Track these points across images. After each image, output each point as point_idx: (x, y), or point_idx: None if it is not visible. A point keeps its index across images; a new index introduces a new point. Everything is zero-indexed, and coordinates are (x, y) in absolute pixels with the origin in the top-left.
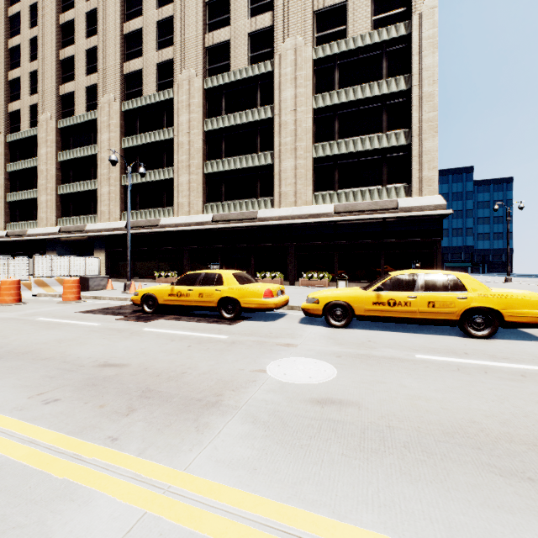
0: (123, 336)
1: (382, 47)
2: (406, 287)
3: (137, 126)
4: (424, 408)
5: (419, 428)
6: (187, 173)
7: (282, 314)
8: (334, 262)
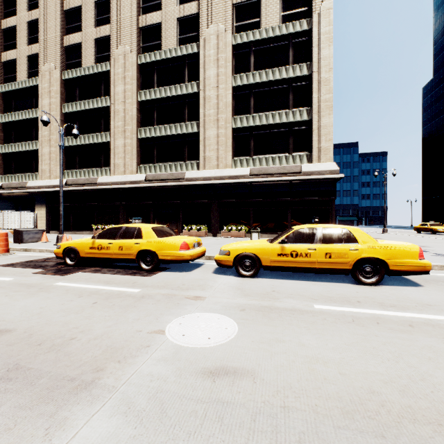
0: (28, 293)
1: (289, 38)
2: (306, 240)
3: (76, 94)
4: (322, 374)
5: (316, 407)
6: (122, 137)
7: (199, 264)
8: (250, 217)
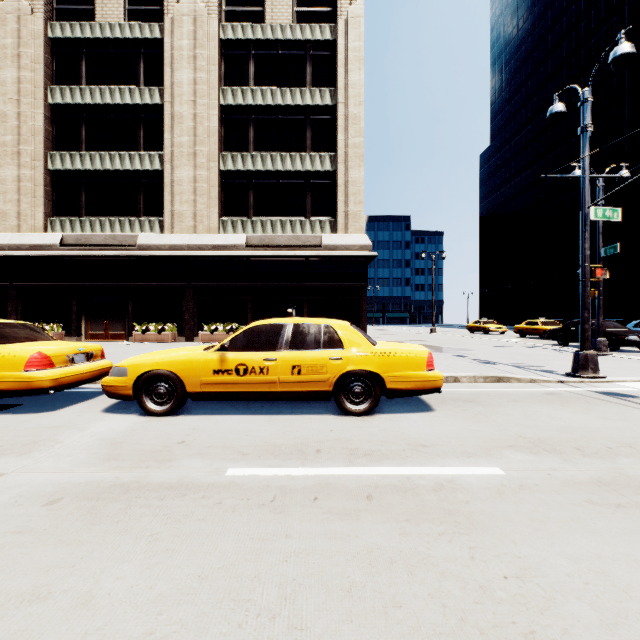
0: None
1: (305, 47)
2: (265, 345)
3: None
4: None
5: None
6: (14, 164)
7: (96, 394)
8: (247, 310)
